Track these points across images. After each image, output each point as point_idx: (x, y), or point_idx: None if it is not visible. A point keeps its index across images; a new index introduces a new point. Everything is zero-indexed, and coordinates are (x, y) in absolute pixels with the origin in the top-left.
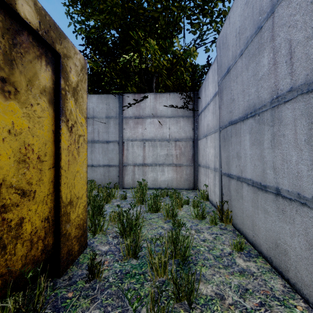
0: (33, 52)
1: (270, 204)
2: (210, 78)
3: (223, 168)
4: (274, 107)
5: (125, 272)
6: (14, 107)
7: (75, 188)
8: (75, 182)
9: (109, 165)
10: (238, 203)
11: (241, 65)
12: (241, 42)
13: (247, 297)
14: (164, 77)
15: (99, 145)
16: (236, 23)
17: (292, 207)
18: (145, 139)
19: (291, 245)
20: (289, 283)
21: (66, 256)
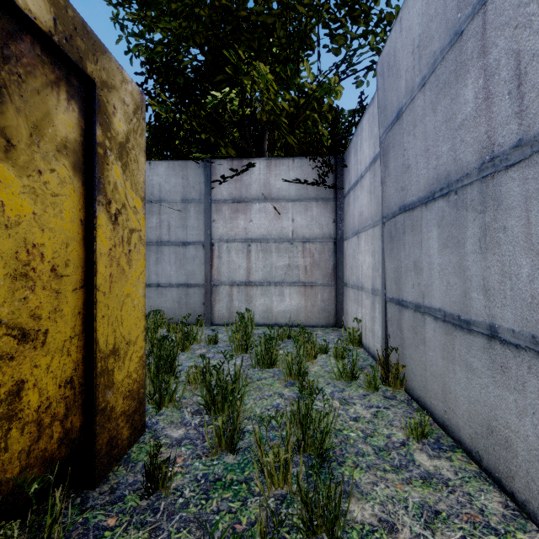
0: (44, 75)
1: (477, 355)
2: (364, 132)
3: (388, 290)
4: (486, 178)
5: (214, 479)
6: (5, 175)
7: (122, 324)
8: (122, 314)
9: (188, 284)
10: (416, 352)
11: (423, 103)
12: (423, 62)
13: (438, 526)
14: (283, 129)
15: (169, 249)
16: (413, 28)
17: (521, 361)
18: (251, 238)
19: (519, 431)
20: (515, 500)
21: (106, 449)
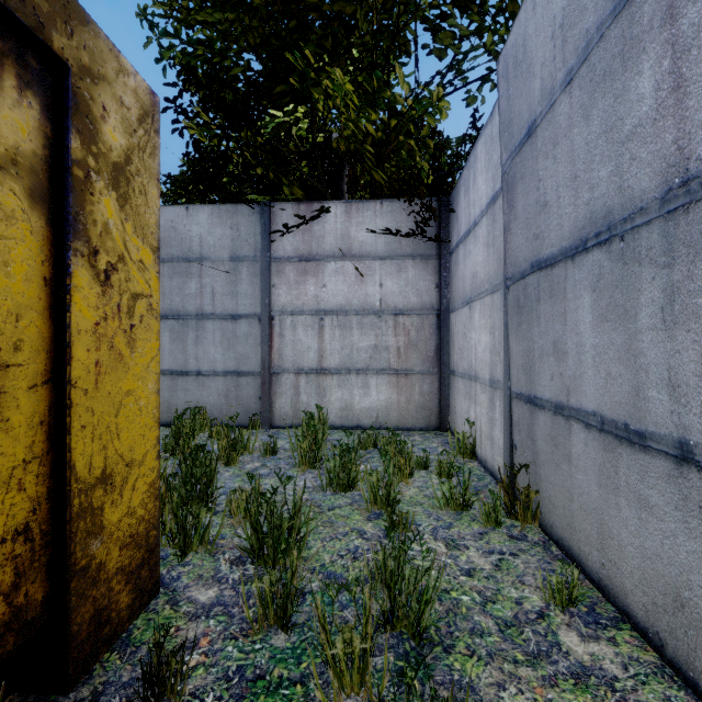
0: None
1: (657, 485)
2: (479, 161)
3: (515, 382)
4: (675, 212)
5: (254, 676)
6: None
7: (119, 437)
8: (119, 421)
9: (239, 372)
10: (557, 473)
11: (569, 109)
12: (568, 48)
13: None
14: (368, 162)
15: (214, 325)
16: (554, 1)
17: None
18: (325, 309)
19: None
20: None
21: (88, 629)
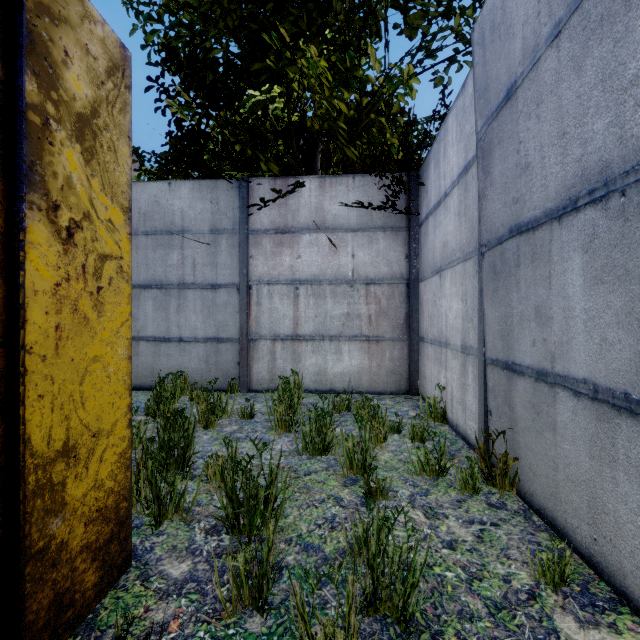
0: None
1: None
2: (450, 134)
3: (490, 348)
4: None
5: None
6: None
7: (84, 406)
8: (84, 389)
9: (218, 339)
10: (539, 441)
11: (557, 64)
12: None
13: None
14: (340, 139)
15: (195, 294)
16: None
17: None
18: (300, 279)
19: None
20: None
21: (47, 616)
